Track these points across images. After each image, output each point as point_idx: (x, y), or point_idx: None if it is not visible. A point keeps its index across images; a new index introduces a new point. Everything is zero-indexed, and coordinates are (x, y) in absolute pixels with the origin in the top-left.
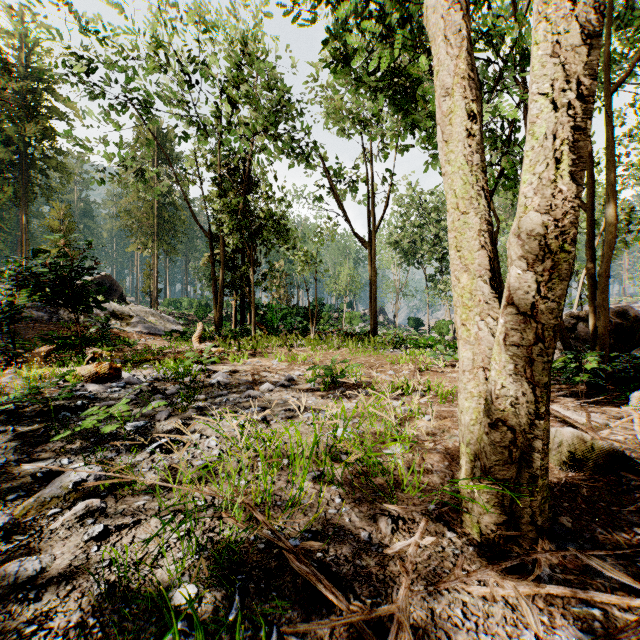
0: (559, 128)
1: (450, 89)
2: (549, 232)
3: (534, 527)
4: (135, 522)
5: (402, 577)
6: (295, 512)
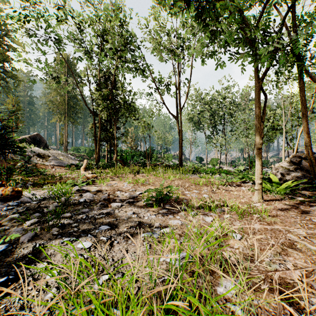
0: None
1: None
2: None
3: None
4: None
5: None
6: None
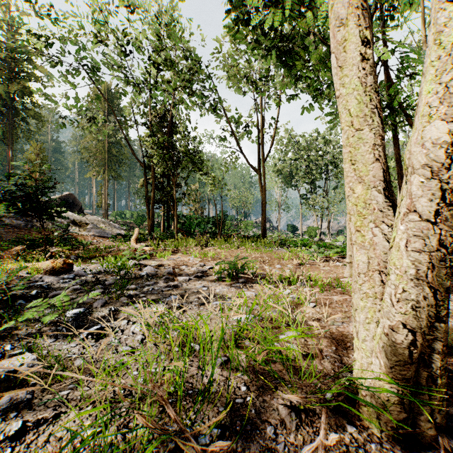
0: None
1: (344, 20)
2: None
3: (432, 424)
4: (54, 416)
5: None
6: (205, 402)
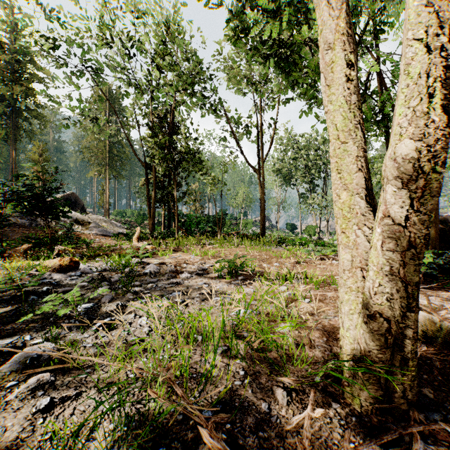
0: (432, 68)
1: (331, 44)
2: (422, 156)
3: (405, 400)
4: (76, 394)
5: (299, 448)
6: (207, 384)
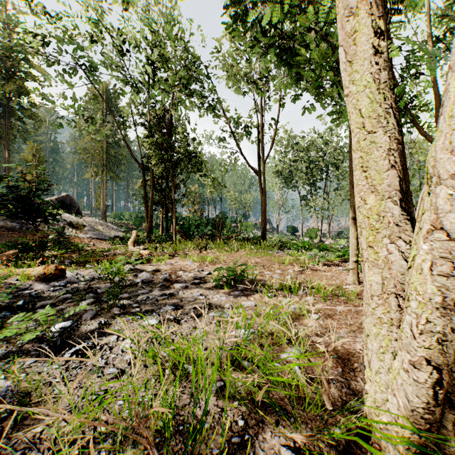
0: None
1: (354, 8)
2: None
3: None
4: None
5: None
6: (197, 442)
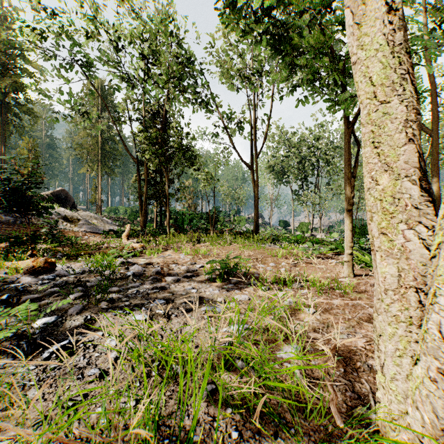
0: None
1: None
2: None
3: None
4: None
5: None
6: None
